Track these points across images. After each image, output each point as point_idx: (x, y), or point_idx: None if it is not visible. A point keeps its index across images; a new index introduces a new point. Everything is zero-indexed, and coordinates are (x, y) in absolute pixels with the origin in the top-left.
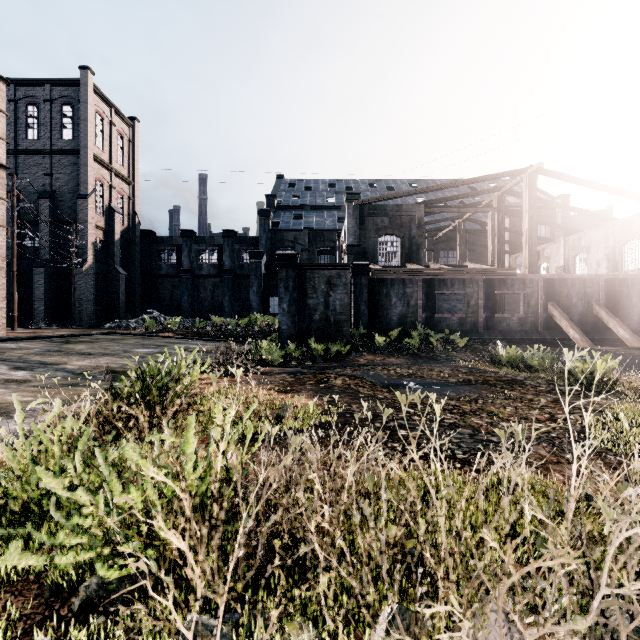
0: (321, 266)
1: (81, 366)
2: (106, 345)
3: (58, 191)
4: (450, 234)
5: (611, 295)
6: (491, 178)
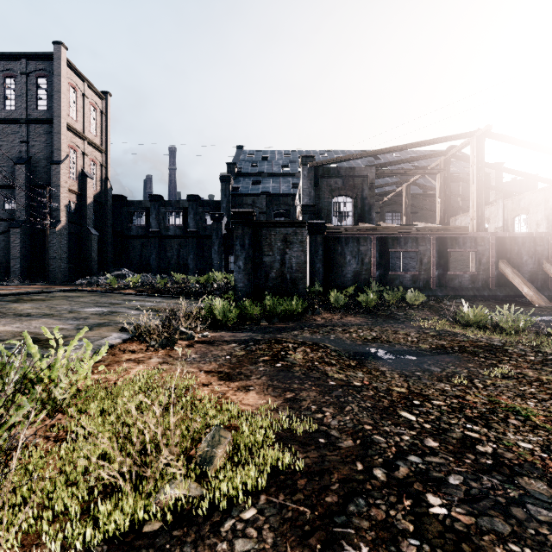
0: (277, 223)
1: (1, 332)
2: (56, 304)
3: (34, 157)
4: (395, 198)
5: None
6: (440, 141)
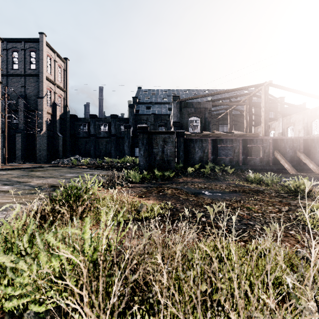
0: (160, 132)
1: (38, 183)
2: (51, 172)
3: (28, 95)
4: (224, 116)
5: (306, 147)
6: (245, 88)
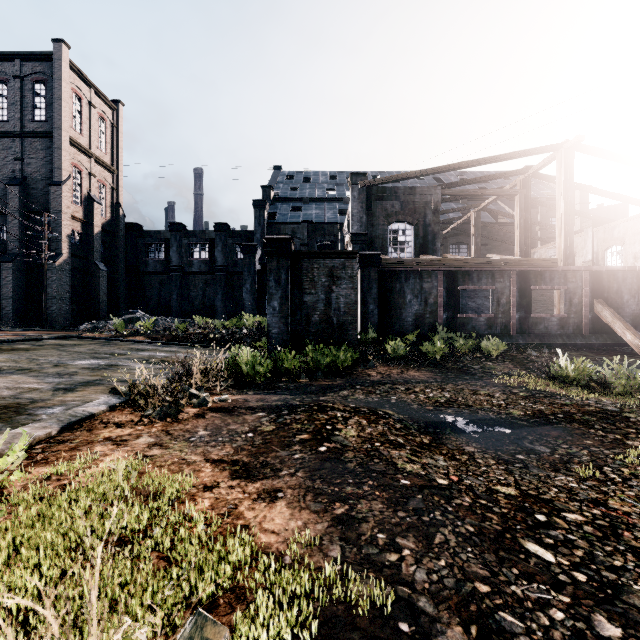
0: (321, 254)
1: None
2: (41, 355)
3: (29, 178)
4: (461, 227)
5: None
6: (520, 155)
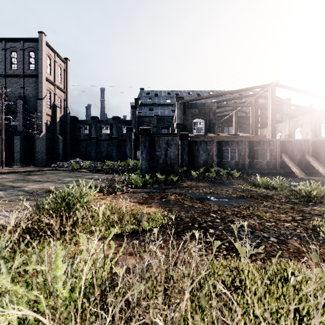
0: (163, 134)
1: (33, 188)
2: (49, 176)
3: (27, 96)
4: (229, 118)
5: (315, 150)
6: (252, 89)
